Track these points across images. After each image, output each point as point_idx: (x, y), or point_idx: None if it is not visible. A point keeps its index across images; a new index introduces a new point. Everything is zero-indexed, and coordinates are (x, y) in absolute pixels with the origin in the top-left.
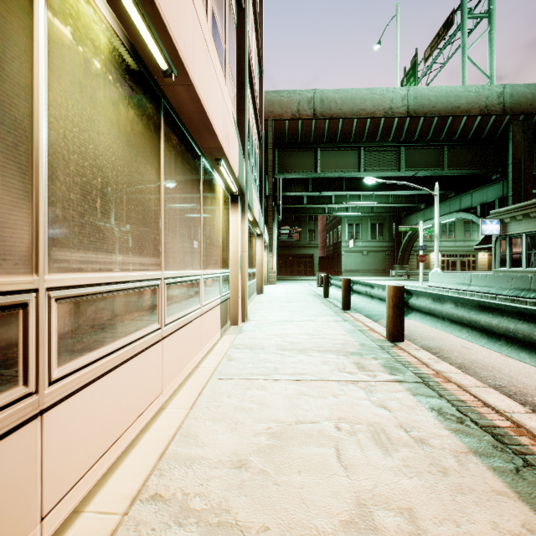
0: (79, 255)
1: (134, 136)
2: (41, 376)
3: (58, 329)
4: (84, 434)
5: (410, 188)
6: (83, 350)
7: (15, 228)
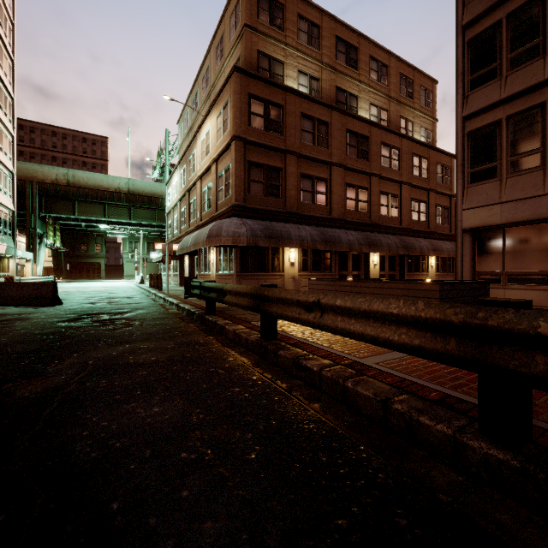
0: None
1: None
2: None
3: None
4: None
5: (152, 226)
6: None
7: None
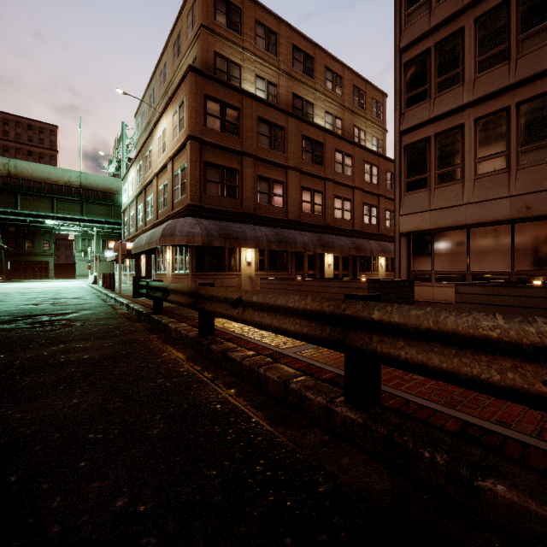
0: None
1: None
2: None
3: None
4: None
5: (108, 223)
6: None
7: None
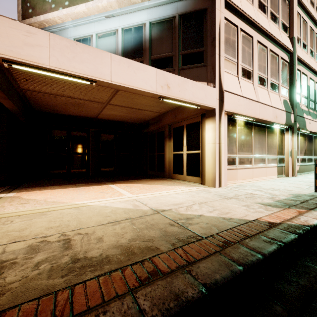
0: (240, 153)
1: (247, 133)
2: (237, 165)
3: (238, 161)
4: (240, 175)
5: None
6: (240, 164)
7: (235, 150)
